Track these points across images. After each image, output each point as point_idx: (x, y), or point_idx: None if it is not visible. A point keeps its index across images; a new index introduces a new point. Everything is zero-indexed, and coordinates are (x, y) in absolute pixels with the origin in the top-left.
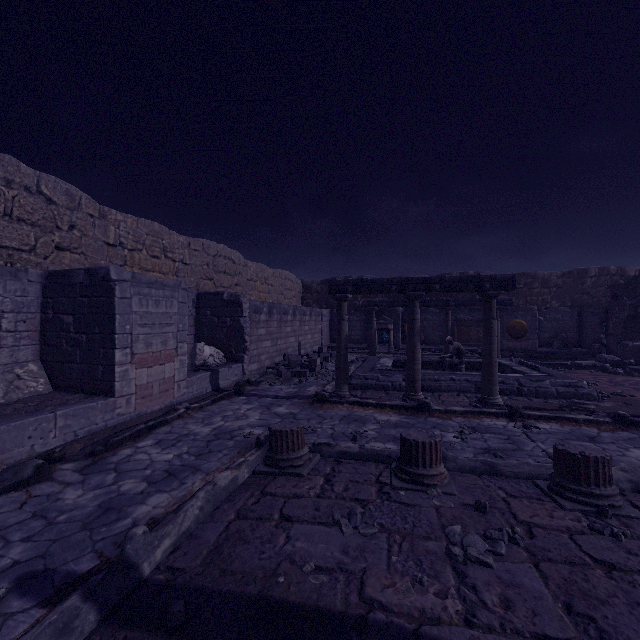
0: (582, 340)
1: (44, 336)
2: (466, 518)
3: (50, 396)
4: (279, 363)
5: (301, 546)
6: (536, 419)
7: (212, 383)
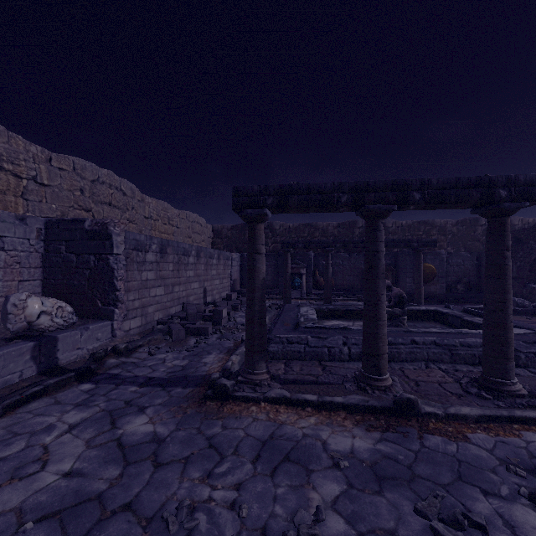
0: (481, 283)
1: None
2: None
3: None
4: (175, 315)
5: None
6: None
7: (39, 360)
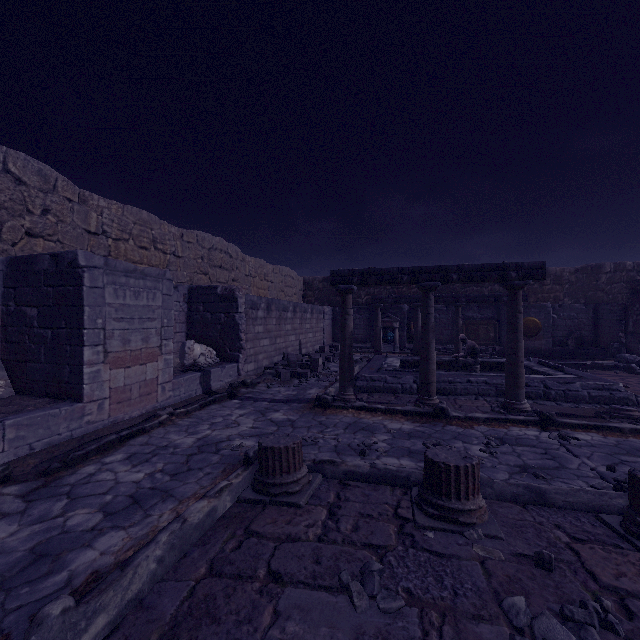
0: (598, 339)
1: (5, 332)
2: (526, 580)
3: (8, 401)
4: (278, 363)
5: (294, 631)
6: (573, 428)
7: (203, 385)
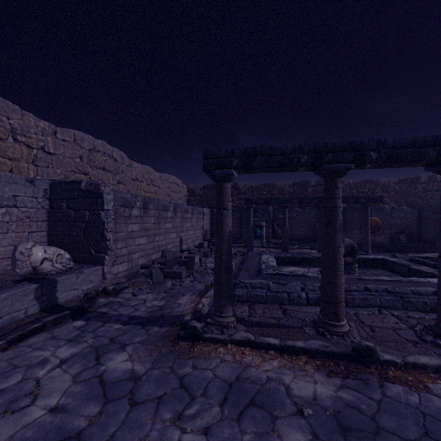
0: (422, 234)
1: None
2: None
3: None
4: (156, 261)
5: None
6: None
7: (41, 299)
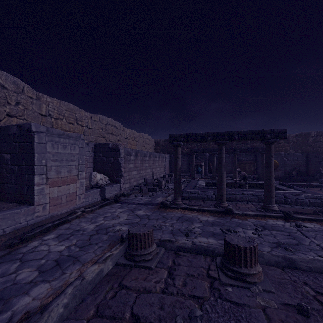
0: (308, 171)
1: None
2: None
3: None
4: (141, 183)
5: None
6: (302, 220)
7: (101, 195)
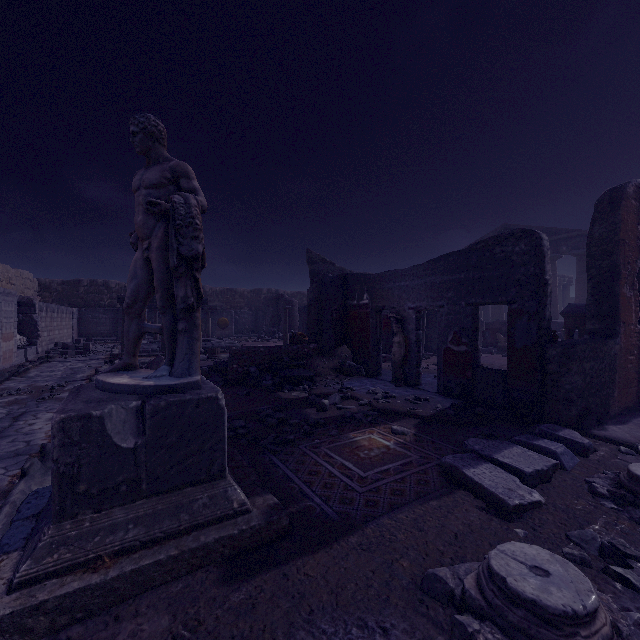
0: (257, 329)
1: None
2: None
3: None
4: (54, 349)
5: None
6: None
7: (25, 357)
